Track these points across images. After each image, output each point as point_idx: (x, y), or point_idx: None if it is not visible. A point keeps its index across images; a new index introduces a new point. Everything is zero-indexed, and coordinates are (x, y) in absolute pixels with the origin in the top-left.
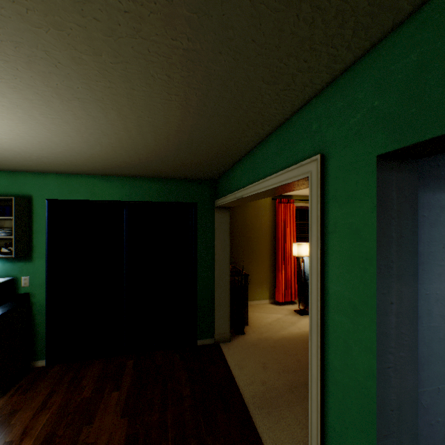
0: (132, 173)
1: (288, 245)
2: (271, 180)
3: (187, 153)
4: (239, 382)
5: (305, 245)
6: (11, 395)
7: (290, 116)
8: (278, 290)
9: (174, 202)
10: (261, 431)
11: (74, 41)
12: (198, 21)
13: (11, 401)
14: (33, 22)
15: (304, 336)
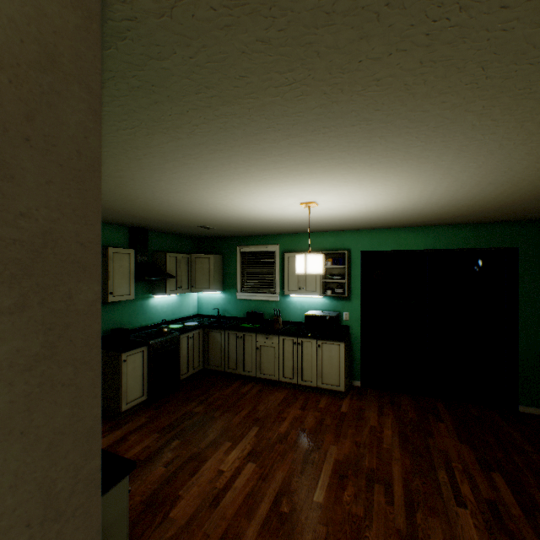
0: (442, 223)
1: None
2: None
3: None
4: None
5: None
6: (350, 398)
7: None
8: None
9: (485, 248)
10: None
11: None
12: None
13: (353, 402)
14: (524, 160)
15: None
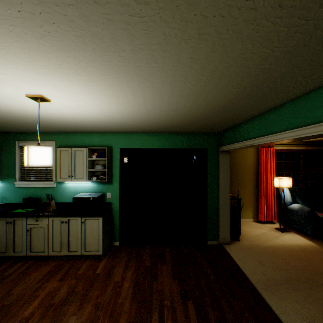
0: (168, 131)
1: (268, 179)
2: (286, 134)
3: (215, 117)
4: (244, 271)
5: (285, 179)
6: (107, 258)
7: (308, 92)
8: (260, 212)
9: (192, 148)
10: (270, 303)
11: (205, 72)
12: (282, 56)
13: (109, 261)
14: (193, 68)
15: (288, 247)
